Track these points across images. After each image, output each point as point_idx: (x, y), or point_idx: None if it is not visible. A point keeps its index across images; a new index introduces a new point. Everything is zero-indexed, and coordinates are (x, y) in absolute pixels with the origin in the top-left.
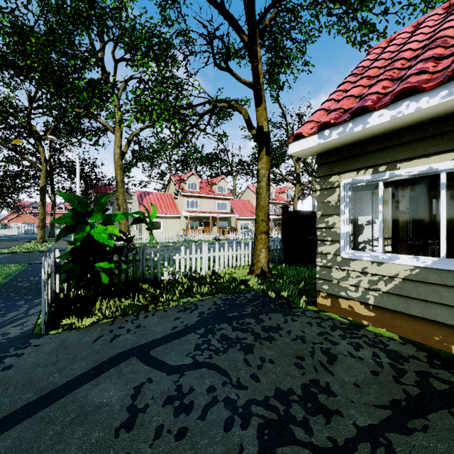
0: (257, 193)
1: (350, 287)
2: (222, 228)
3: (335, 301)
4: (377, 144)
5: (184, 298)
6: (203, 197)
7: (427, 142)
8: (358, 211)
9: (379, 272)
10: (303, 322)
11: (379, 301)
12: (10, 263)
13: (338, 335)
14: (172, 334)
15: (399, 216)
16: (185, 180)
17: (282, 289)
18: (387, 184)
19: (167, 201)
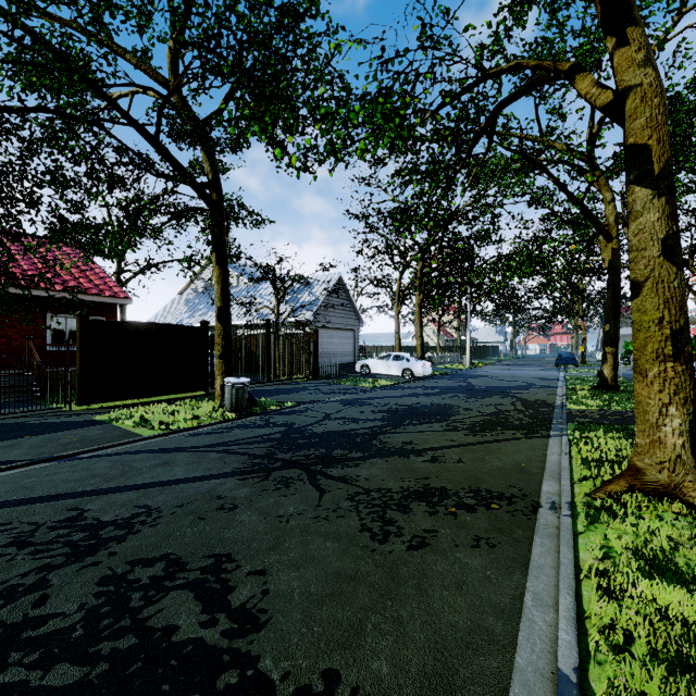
0: None
1: None
2: None
3: None
4: None
5: None
6: None
7: None
8: None
9: None
10: None
11: None
12: None
13: None
14: None
15: None
16: None
17: None
18: None
19: None
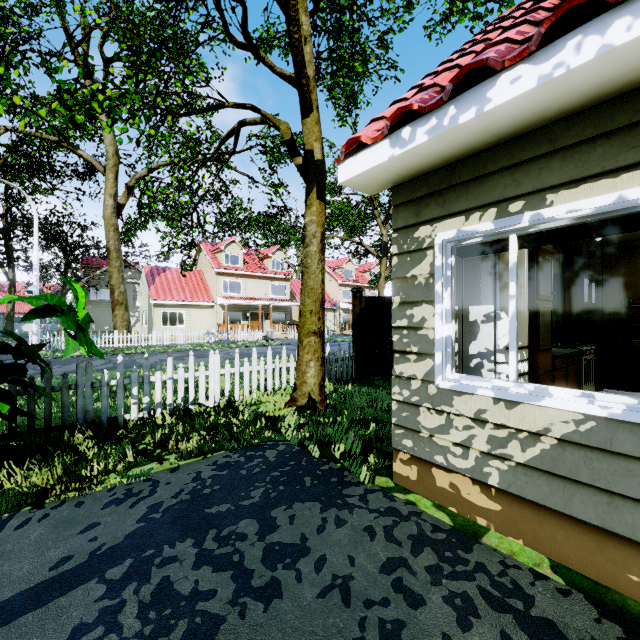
0: (304, 265)
1: (452, 447)
2: (278, 322)
3: (426, 471)
4: (505, 156)
5: (143, 464)
6: (249, 276)
7: (613, 144)
8: (469, 295)
9: (510, 421)
10: (357, 527)
11: (509, 481)
12: None
13: (424, 570)
14: (41, 587)
15: (540, 306)
16: (221, 250)
17: (336, 438)
18: (525, 239)
19: (193, 282)
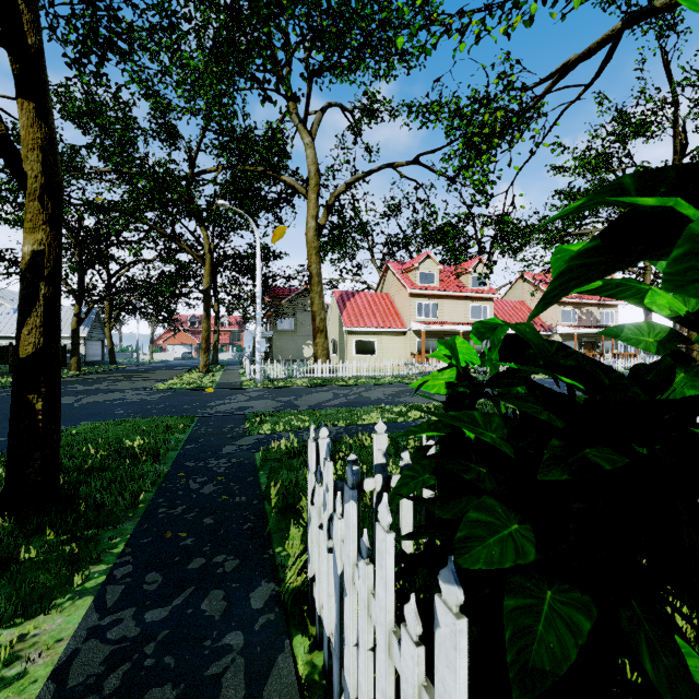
0: None
1: None
2: (479, 351)
3: None
4: None
5: None
6: (445, 297)
7: None
8: None
9: None
10: None
11: None
12: (169, 412)
13: None
14: None
15: None
16: (415, 268)
17: None
18: None
19: (382, 306)
